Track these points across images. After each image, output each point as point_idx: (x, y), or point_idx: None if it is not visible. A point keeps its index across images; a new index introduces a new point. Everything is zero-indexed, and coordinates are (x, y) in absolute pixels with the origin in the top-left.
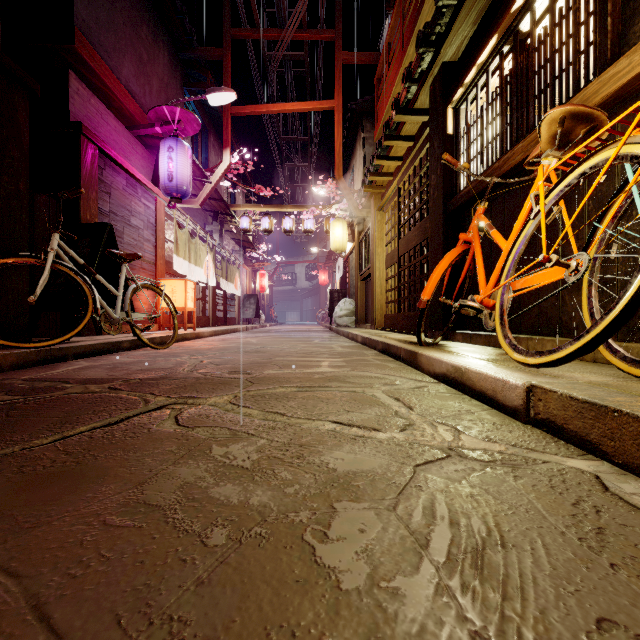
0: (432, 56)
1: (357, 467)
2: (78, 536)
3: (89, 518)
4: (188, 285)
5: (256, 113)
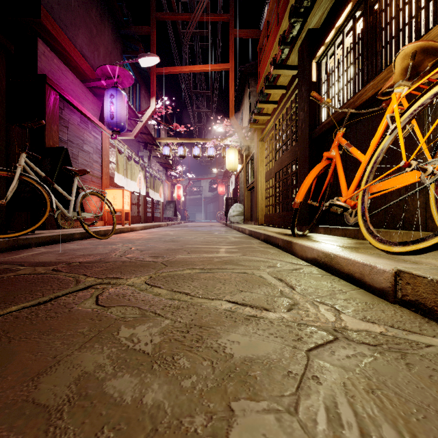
0: (301, 24)
1: (252, 352)
2: None
3: None
4: (125, 193)
5: (174, 72)
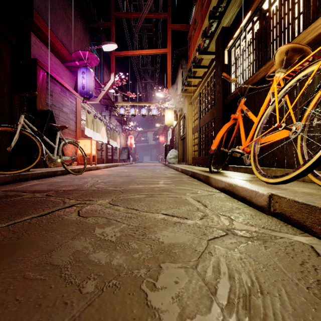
0: (217, 24)
1: (175, 241)
2: (5, 286)
3: (15, 274)
4: (92, 142)
5: (127, 55)
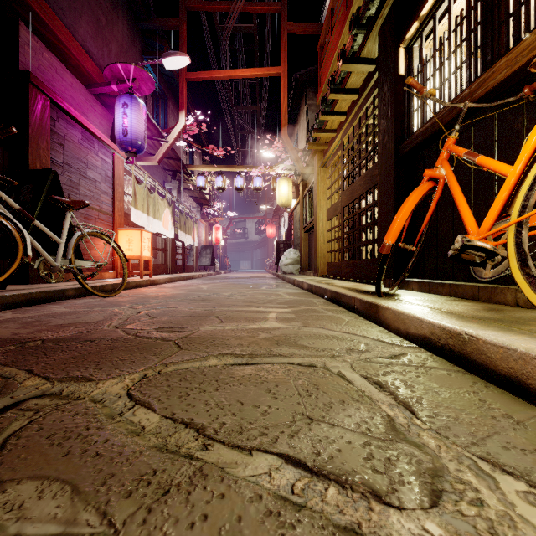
0: None
1: None
2: None
3: None
4: (144, 235)
5: (209, 78)
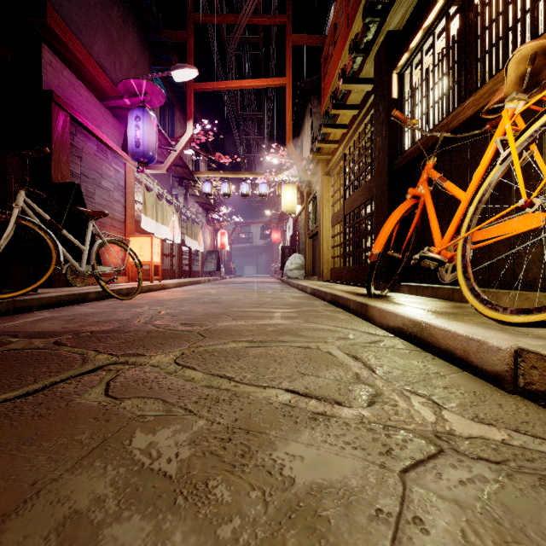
0: (378, 25)
1: (322, 474)
2: None
3: None
4: (154, 241)
5: (216, 89)
